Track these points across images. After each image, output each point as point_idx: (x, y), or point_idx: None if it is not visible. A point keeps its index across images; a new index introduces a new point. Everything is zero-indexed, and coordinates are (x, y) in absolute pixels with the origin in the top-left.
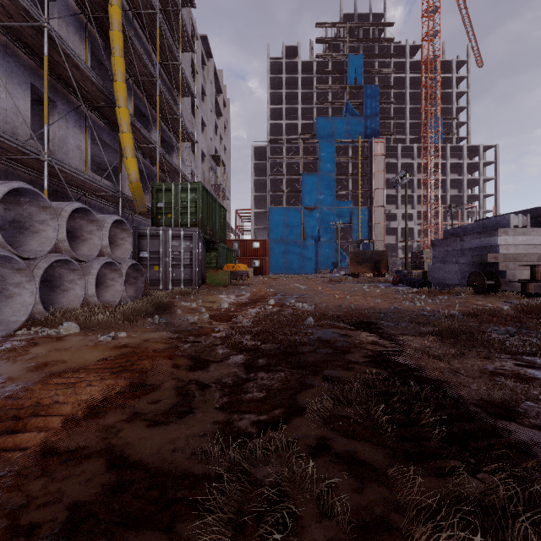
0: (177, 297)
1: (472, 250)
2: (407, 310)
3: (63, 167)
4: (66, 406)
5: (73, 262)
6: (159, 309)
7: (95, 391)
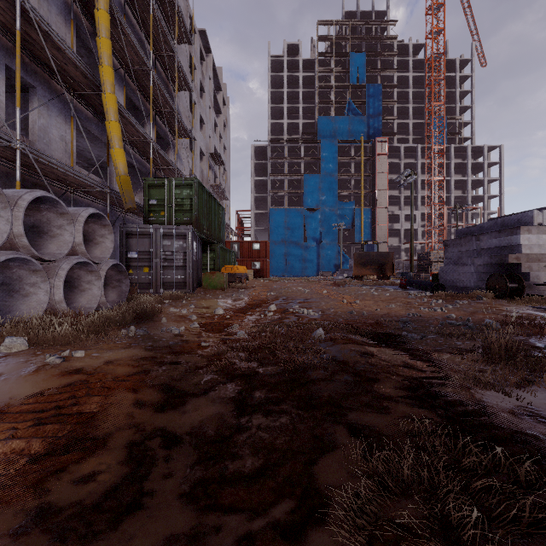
0: (166, 301)
1: (489, 250)
2: (429, 318)
3: (40, 157)
4: None
5: (33, 261)
6: (141, 317)
7: None
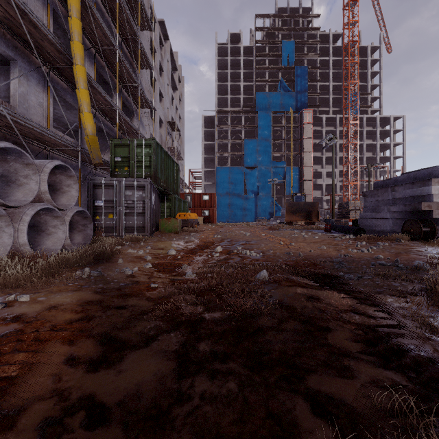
0: (127, 243)
1: (403, 200)
2: (359, 259)
3: (18, 119)
4: None
5: None
6: (99, 258)
7: None
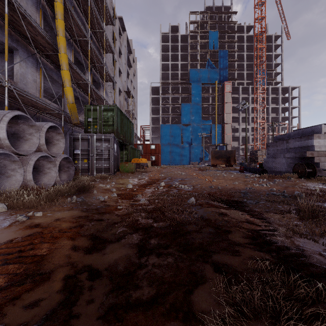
0: (97, 180)
1: (294, 149)
2: (259, 190)
3: (20, 92)
4: None
5: (13, 155)
6: (81, 190)
7: None
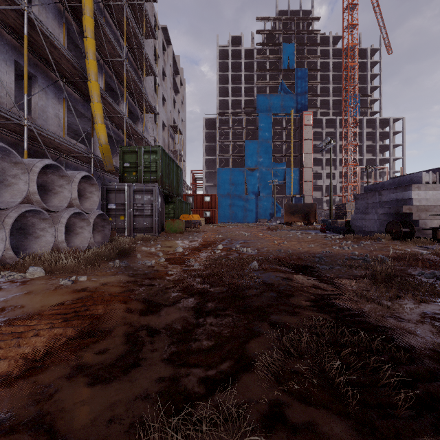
0: (139, 242)
1: (389, 203)
2: (338, 254)
3: (42, 131)
4: (2, 362)
5: (44, 212)
6: (121, 254)
7: (40, 342)
